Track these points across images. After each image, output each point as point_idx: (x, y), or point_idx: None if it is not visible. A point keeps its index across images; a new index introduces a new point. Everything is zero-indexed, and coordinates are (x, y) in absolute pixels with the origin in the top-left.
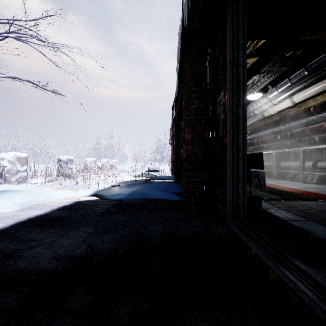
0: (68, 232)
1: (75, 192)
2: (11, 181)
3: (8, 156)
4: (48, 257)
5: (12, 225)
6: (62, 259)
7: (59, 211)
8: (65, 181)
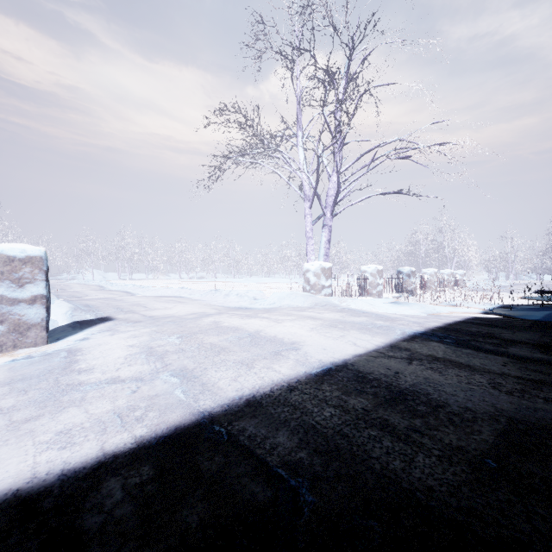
0: (515, 331)
1: (458, 309)
2: (373, 294)
3: (369, 269)
4: (522, 338)
5: (455, 322)
6: (536, 341)
7: (472, 320)
8: (410, 298)
